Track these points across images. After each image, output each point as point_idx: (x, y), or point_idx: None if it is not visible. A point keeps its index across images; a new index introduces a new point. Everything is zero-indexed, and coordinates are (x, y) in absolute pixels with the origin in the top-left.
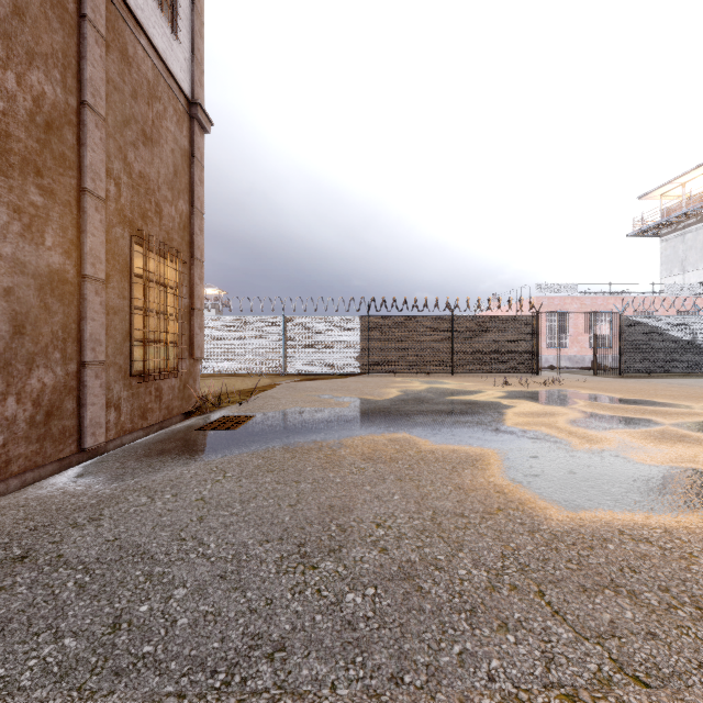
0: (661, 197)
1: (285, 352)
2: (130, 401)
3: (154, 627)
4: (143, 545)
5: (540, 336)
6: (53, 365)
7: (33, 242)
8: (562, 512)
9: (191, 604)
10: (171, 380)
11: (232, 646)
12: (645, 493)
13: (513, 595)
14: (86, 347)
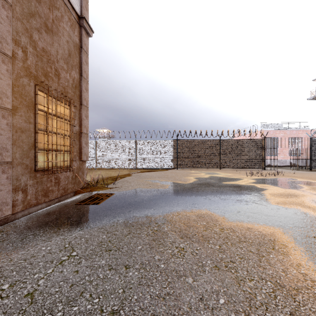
0: None
1: (136, 157)
2: (35, 186)
3: None
4: None
5: (266, 149)
6: None
7: None
8: None
9: None
10: (67, 173)
11: None
12: None
13: None
14: None
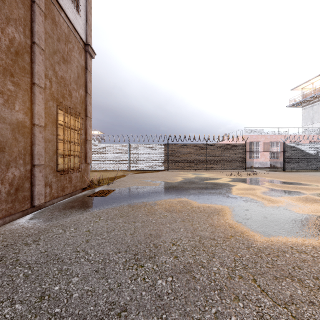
0: (302, 89)
1: (129, 160)
2: (56, 183)
3: (61, 298)
4: (58, 254)
5: (247, 153)
6: (19, 166)
7: (9, 108)
8: (262, 237)
9: (80, 286)
10: (76, 173)
11: (100, 308)
12: (301, 228)
13: (241, 281)
14: (35, 158)
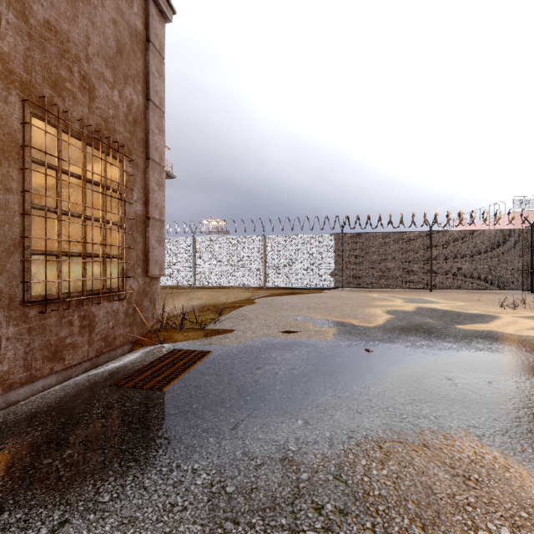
0: None
1: (264, 267)
2: (23, 339)
3: None
4: None
5: None
6: None
7: None
8: None
9: None
10: (112, 303)
11: None
12: None
13: None
14: None
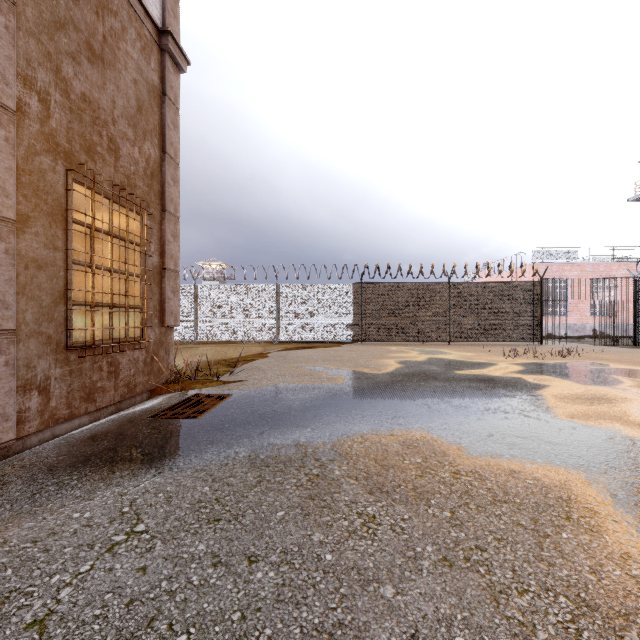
0: None
1: (277, 319)
2: (66, 380)
3: None
4: None
5: (545, 303)
6: None
7: None
8: None
9: None
10: (133, 352)
11: None
12: None
13: None
14: None
